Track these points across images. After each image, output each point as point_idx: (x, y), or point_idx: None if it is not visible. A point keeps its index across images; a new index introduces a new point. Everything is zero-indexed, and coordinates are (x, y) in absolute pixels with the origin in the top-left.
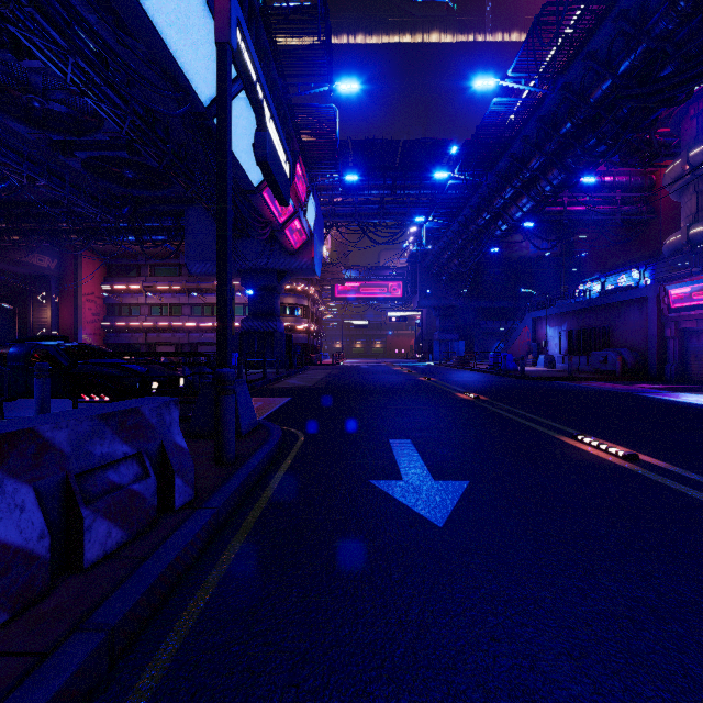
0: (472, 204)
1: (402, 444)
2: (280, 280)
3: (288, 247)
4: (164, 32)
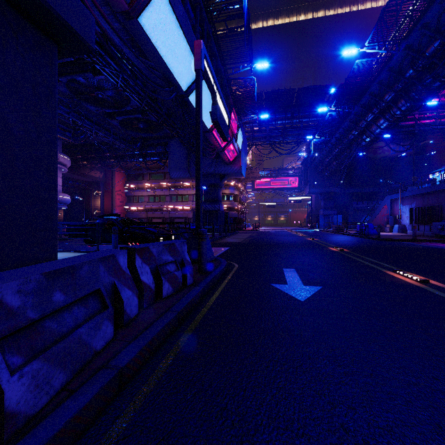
0: (345, 126)
1: (290, 270)
2: (221, 180)
3: (226, 160)
4: (166, 59)
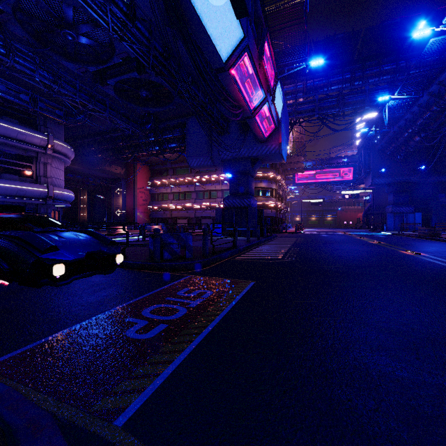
0: None
1: None
2: (253, 166)
3: (259, 135)
4: None
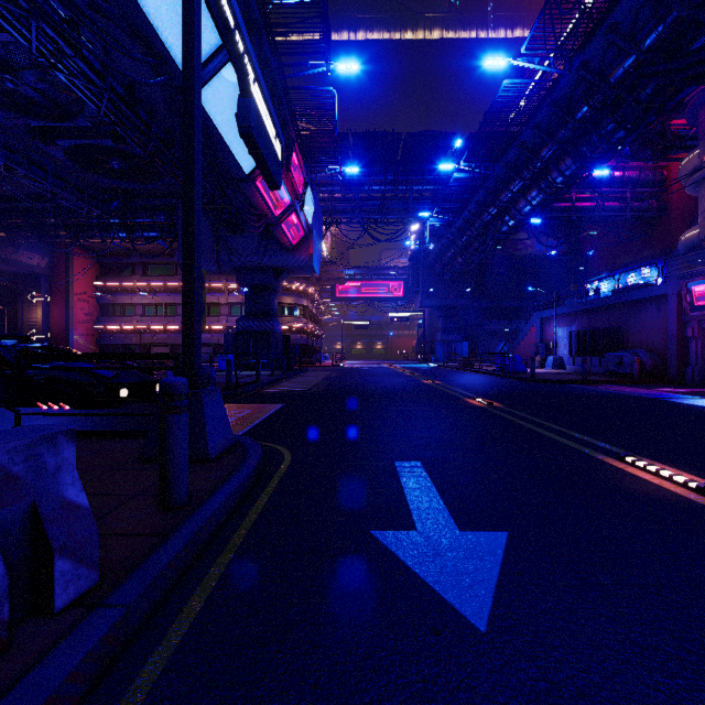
0: (478, 199)
1: (411, 468)
2: (277, 278)
3: (285, 243)
4: None
